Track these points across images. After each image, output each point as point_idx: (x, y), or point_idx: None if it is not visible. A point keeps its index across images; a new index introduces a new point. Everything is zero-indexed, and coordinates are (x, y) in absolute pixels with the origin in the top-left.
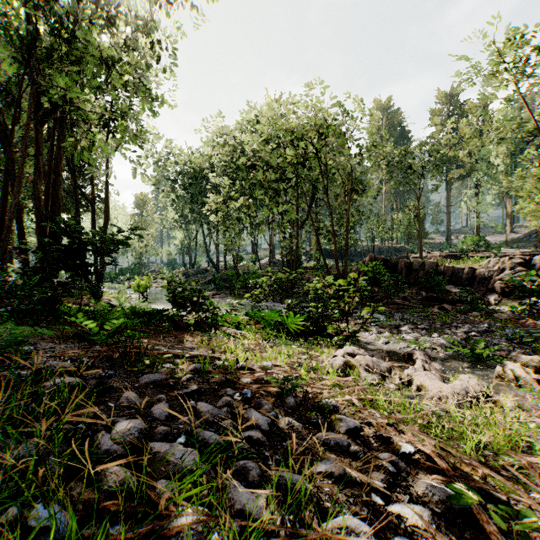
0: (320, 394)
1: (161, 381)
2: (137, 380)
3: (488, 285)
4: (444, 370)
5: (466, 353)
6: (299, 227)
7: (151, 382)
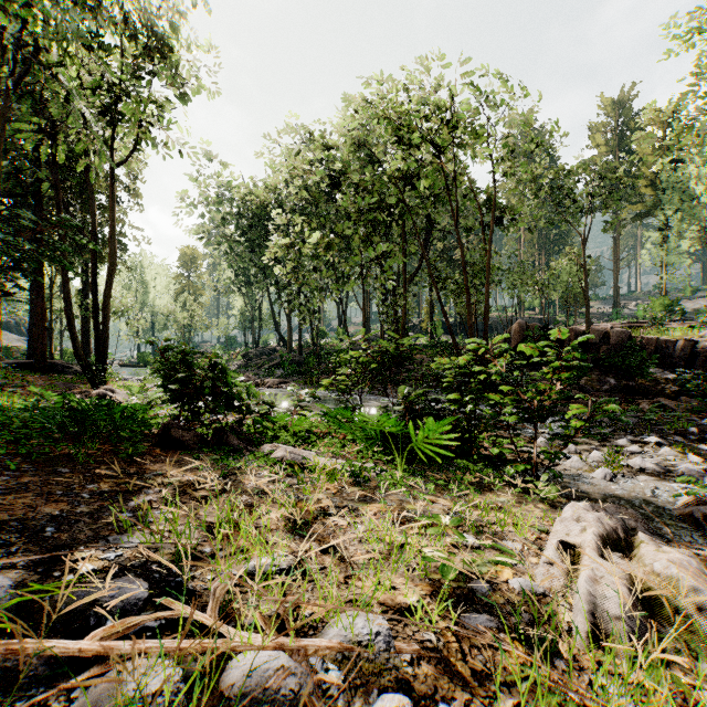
0: None
1: None
2: None
3: None
4: None
5: None
6: (408, 281)
7: None
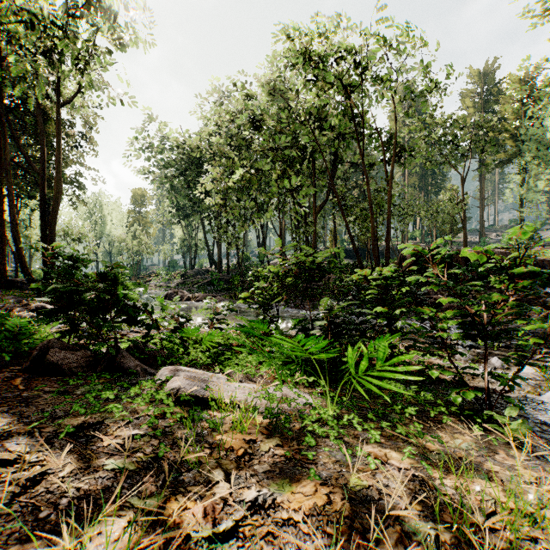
0: None
1: None
2: None
3: None
4: None
5: None
6: (317, 211)
7: None
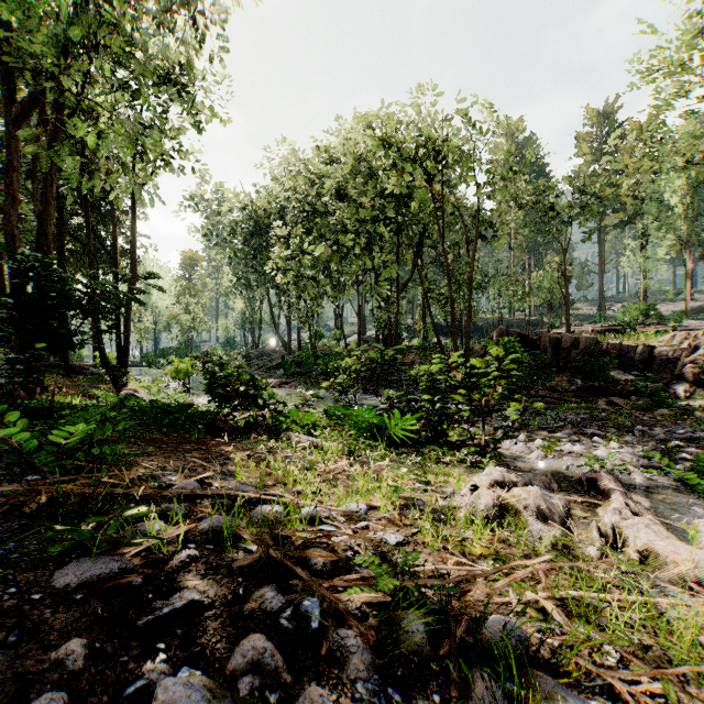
0: (467, 583)
1: (108, 580)
2: (52, 574)
3: (672, 370)
4: (657, 510)
5: (682, 477)
6: (399, 290)
7: (80, 584)
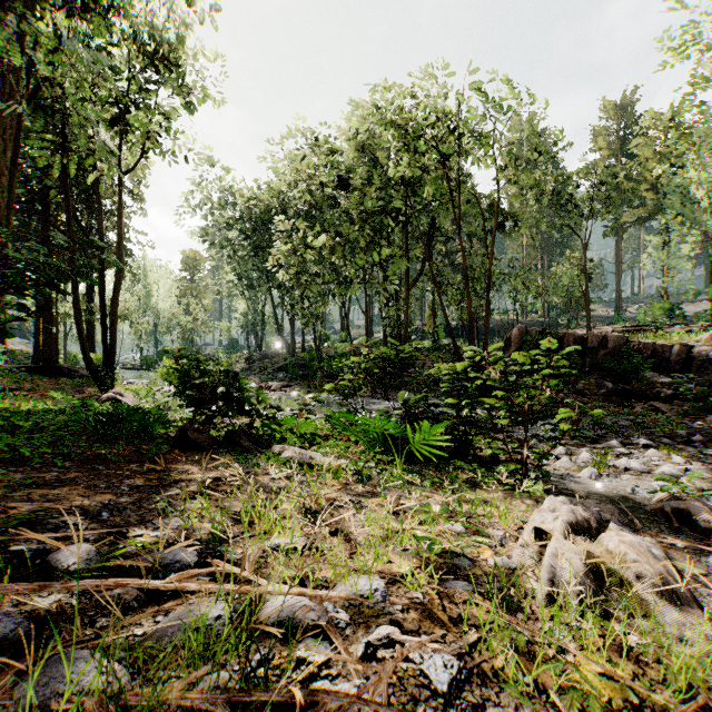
0: None
1: None
2: None
3: None
4: None
5: None
6: (410, 286)
7: None
